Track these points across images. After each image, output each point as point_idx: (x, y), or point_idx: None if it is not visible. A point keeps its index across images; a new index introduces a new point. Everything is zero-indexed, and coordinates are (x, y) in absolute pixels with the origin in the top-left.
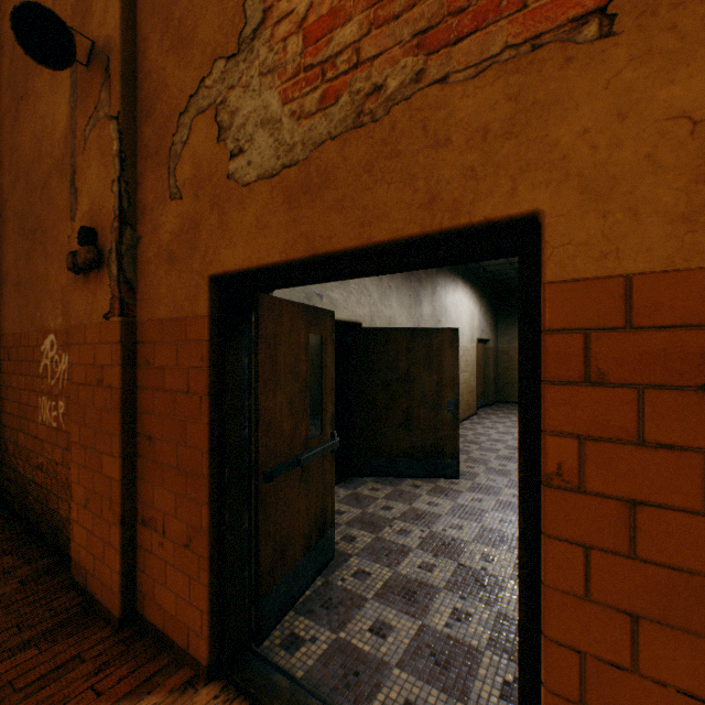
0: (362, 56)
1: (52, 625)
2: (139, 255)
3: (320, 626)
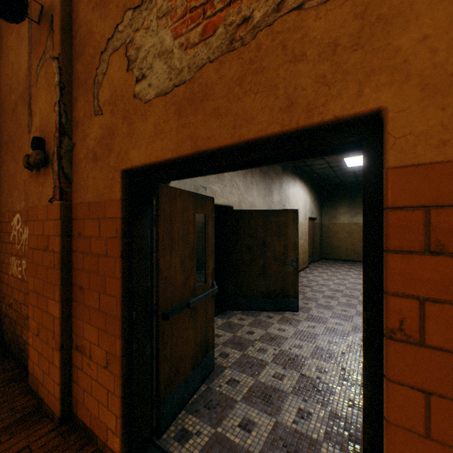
0: None
1: (11, 421)
2: (74, 156)
3: (203, 422)
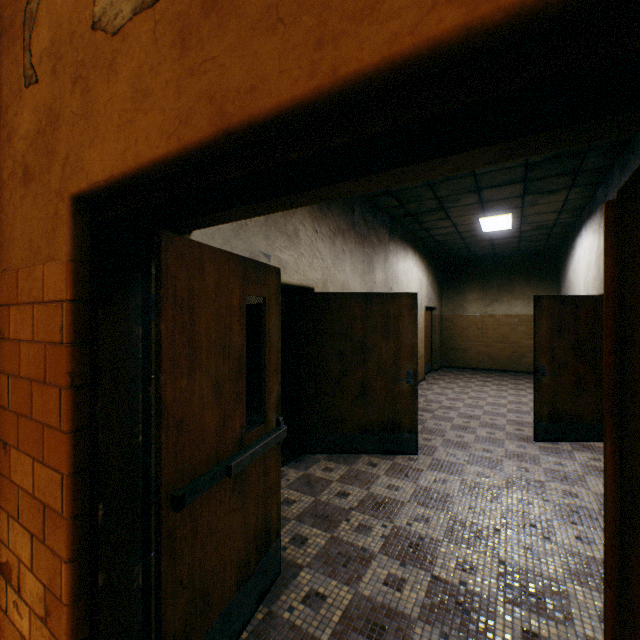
0: None
1: None
2: None
3: None
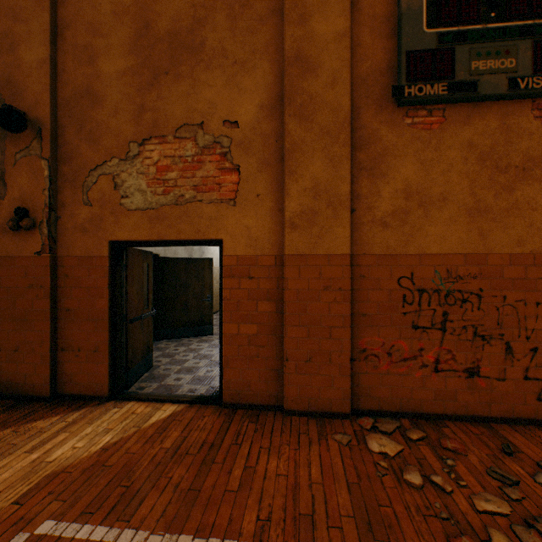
0: (178, 185)
1: (5, 408)
2: (59, 225)
3: (152, 383)
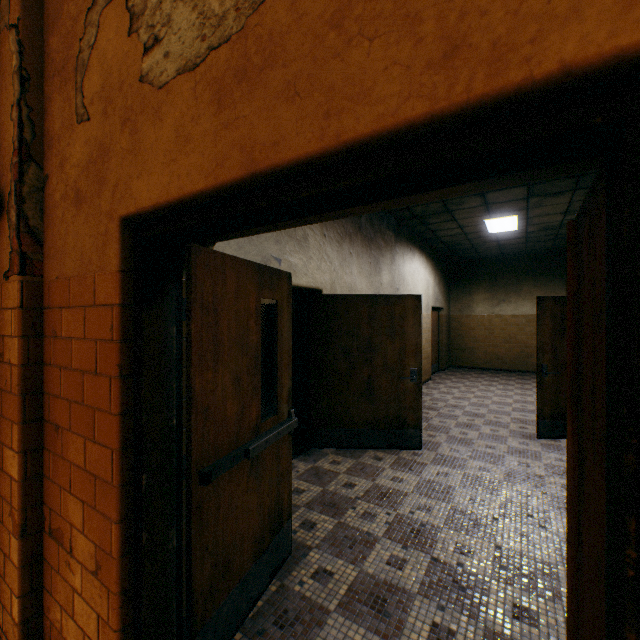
0: None
1: None
2: (46, 198)
3: None
